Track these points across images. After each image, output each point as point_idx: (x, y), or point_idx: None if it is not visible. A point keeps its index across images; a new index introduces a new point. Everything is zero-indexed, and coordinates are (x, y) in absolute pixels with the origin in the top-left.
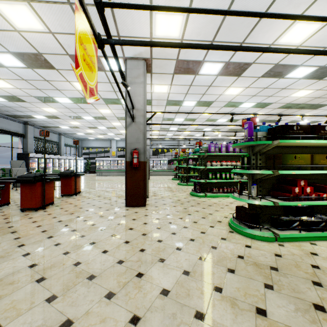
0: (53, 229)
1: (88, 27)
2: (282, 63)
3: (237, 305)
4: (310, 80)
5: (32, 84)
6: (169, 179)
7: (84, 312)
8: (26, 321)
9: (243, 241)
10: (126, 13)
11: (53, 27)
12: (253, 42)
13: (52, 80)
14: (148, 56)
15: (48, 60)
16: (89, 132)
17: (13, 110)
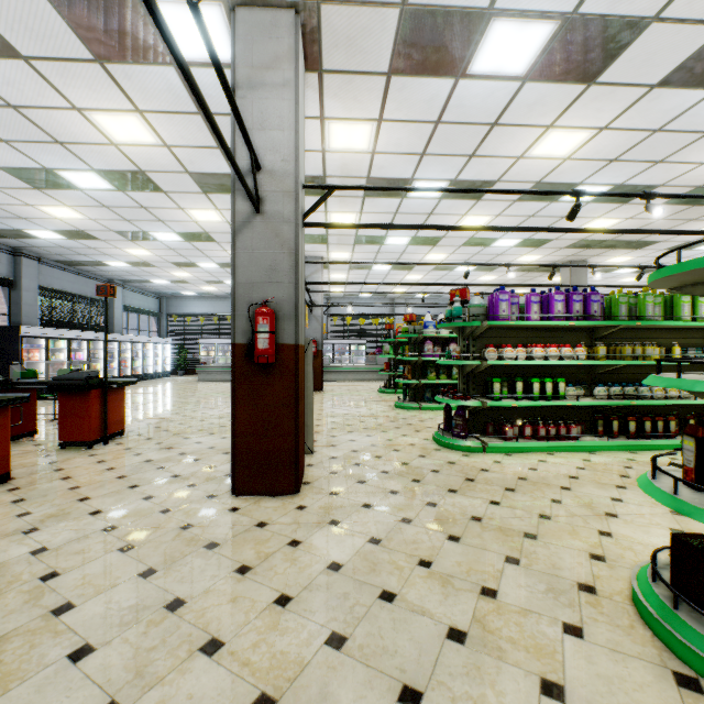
0: None
1: None
2: None
3: None
4: None
5: None
6: (371, 390)
7: None
8: None
9: None
10: None
11: None
12: None
13: (29, 105)
14: None
15: None
16: (180, 277)
17: None
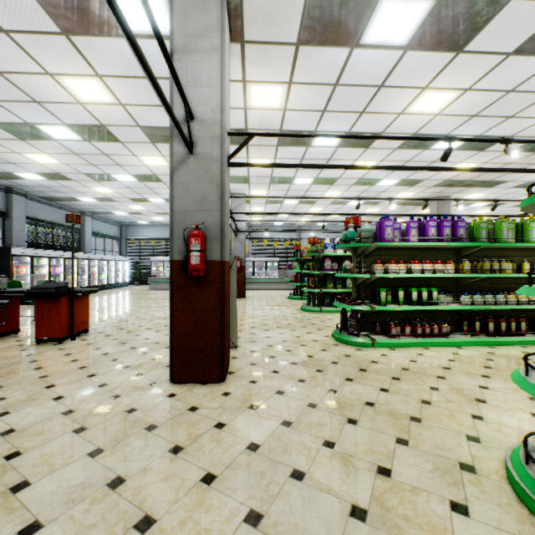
0: None
1: None
2: None
3: None
4: None
5: None
6: (283, 296)
7: None
8: None
9: None
10: None
11: None
12: None
13: (11, 71)
14: None
15: None
16: (136, 210)
17: None
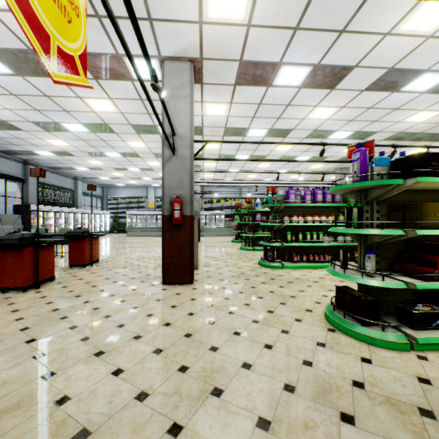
0: (41, 324)
1: None
2: (399, 66)
3: None
4: (437, 95)
5: (26, 101)
6: (227, 240)
7: None
8: None
9: (356, 349)
10: None
11: None
12: (359, 30)
13: (56, 95)
14: (197, 55)
15: None
16: (117, 176)
17: (5, 142)
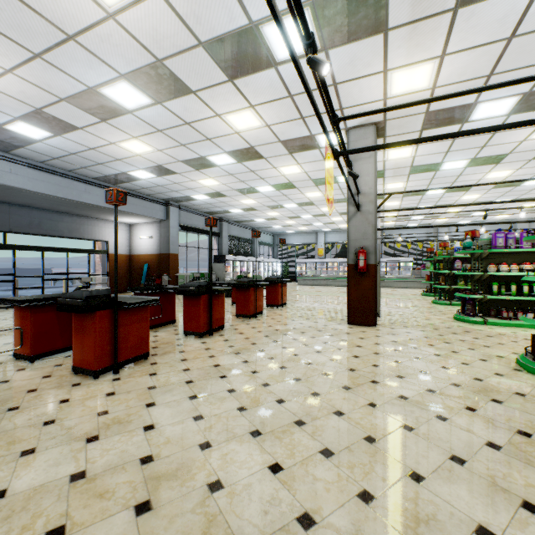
0: (274, 335)
1: (330, 151)
2: None
3: (492, 423)
4: None
5: (237, 177)
6: (415, 293)
7: (326, 391)
8: (285, 386)
9: None
10: (352, 84)
11: (270, 121)
12: None
13: (258, 170)
14: (380, 119)
15: (259, 151)
16: (288, 224)
17: (212, 206)
